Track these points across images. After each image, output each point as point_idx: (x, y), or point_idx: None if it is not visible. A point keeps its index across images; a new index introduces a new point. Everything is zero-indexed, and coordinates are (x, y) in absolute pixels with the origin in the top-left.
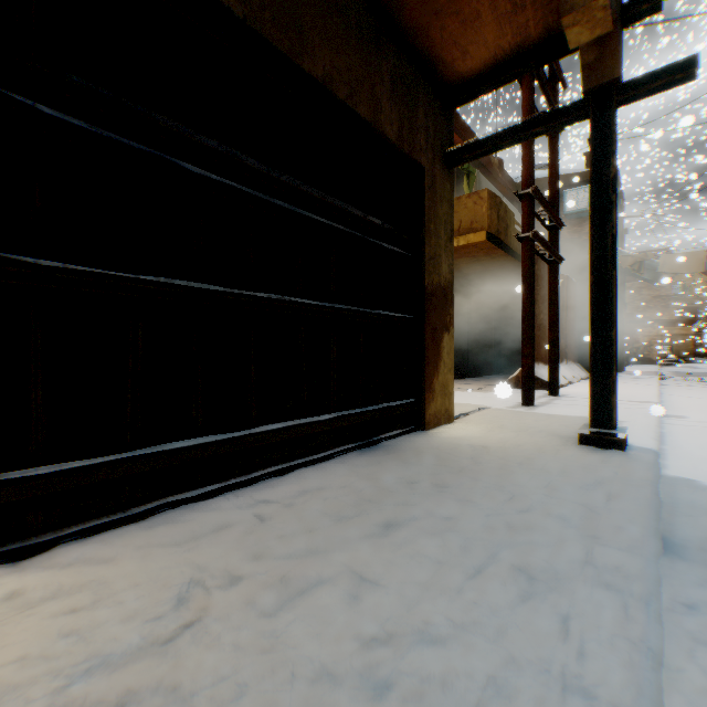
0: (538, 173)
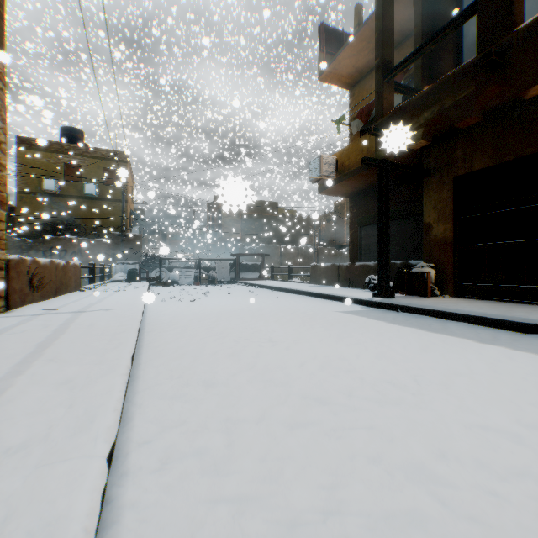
0: None
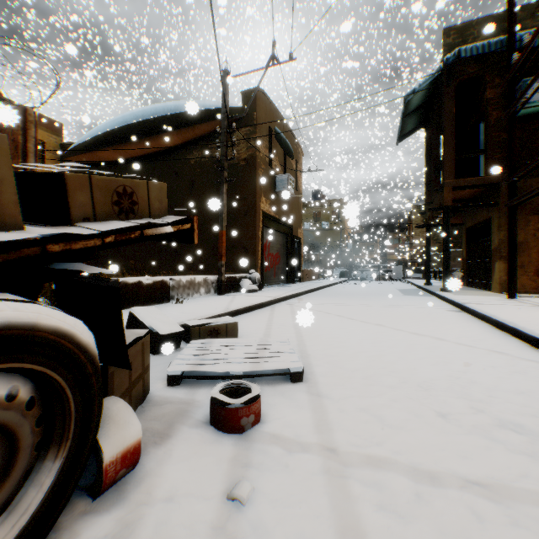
0: None
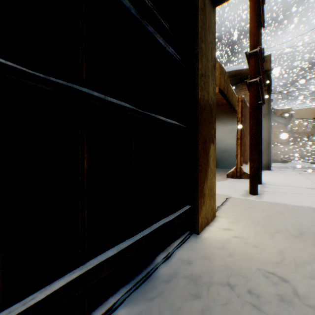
0: (235, 67)
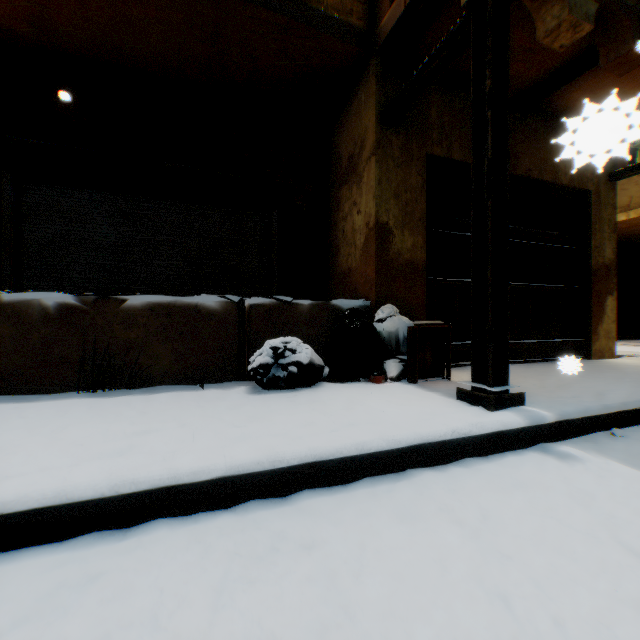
0: None
